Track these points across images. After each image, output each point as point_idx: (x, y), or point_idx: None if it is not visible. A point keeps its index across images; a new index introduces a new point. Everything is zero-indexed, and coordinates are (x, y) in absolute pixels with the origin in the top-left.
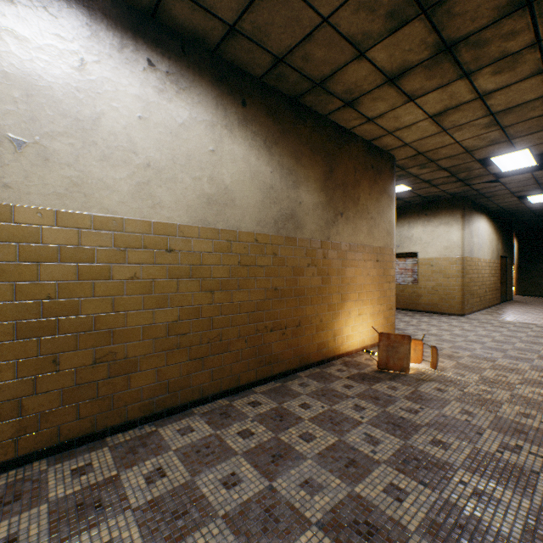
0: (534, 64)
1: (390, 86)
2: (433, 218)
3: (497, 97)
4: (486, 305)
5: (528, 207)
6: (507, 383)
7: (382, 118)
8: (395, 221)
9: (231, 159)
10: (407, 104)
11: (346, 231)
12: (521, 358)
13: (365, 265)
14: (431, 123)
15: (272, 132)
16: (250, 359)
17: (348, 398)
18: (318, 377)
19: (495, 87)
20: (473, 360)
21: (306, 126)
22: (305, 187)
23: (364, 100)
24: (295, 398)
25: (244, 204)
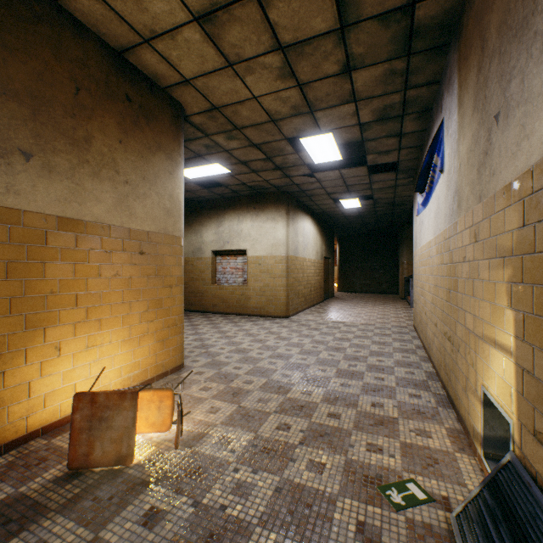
0: None
1: None
2: (262, 212)
3: (279, 5)
4: (312, 304)
5: (342, 212)
6: (285, 446)
7: None
8: (226, 214)
9: None
10: None
11: (46, 191)
12: (319, 379)
13: (109, 258)
14: (204, 38)
15: None
16: None
17: None
18: None
19: None
20: (263, 395)
21: None
22: None
23: None
24: None
25: None
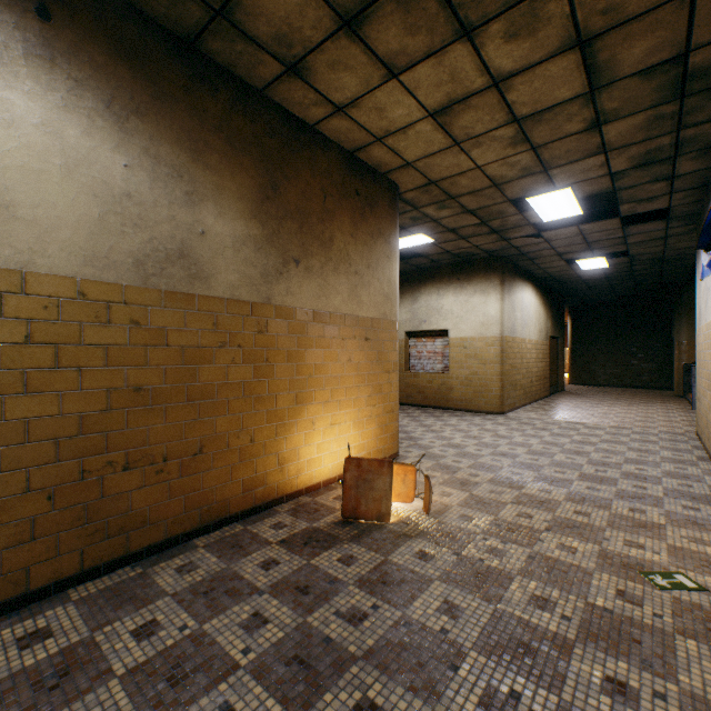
0: (562, 25)
1: (351, 37)
2: (468, 284)
3: (520, 87)
4: (533, 399)
5: (579, 275)
6: (530, 529)
7: (358, 108)
8: (422, 288)
9: (1, 118)
10: (390, 84)
11: (307, 289)
12: (557, 480)
13: (344, 345)
14: (435, 127)
15: (130, 91)
16: (65, 531)
17: (251, 595)
18: (229, 545)
19: (514, 68)
20: (493, 487)
21: (218, 99)
22: (216, 207)
23: (316, 64)
24: (143, 608)
25: (46, 218)
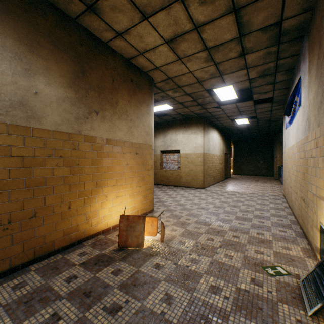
0: None
1: None
2: (189, 129)
3: (208, 31)
4: (217, 181)
5: (236, 126)
6: (212, 247)
7: (129, 34)
8: (168, 130)
9: None
10: (144, 23)
11: (103, 127)
12: (226, 220)
13: (124, 156)
14: (169, 49)
15: None
16: None
17: (55, 301)
18: (50, 268)
19: (205, 20)
20: (197, 225)
21: (47, 19)
22: (45, 79)
23: (104, 6)
24: None
25: None
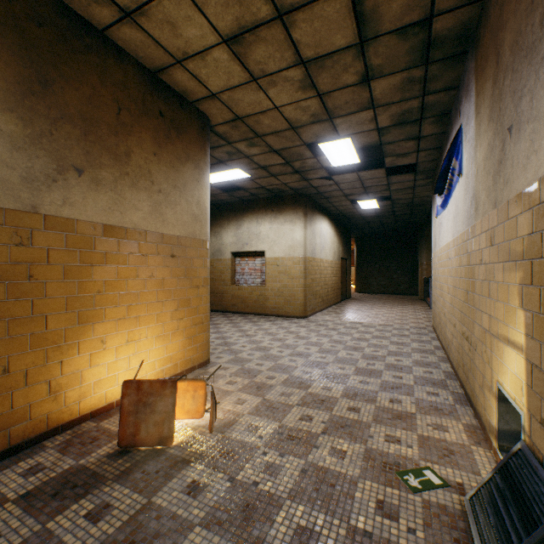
0: None
1: None
2: (280, 215)
3: (302, 25)
4: (329, 305)
5: (360, 213)
6: (309, 434)
7: (147, 17)
8: (245, 216)
9: None
10: None
11: (95, 202)
12: (338, 376)
13: (145, 261)
14: (232, 57)
15: None
16: None
17: None
18: None
19: None
20: (285, 389)
21: None
22: None
23: None
24: None
25: None
